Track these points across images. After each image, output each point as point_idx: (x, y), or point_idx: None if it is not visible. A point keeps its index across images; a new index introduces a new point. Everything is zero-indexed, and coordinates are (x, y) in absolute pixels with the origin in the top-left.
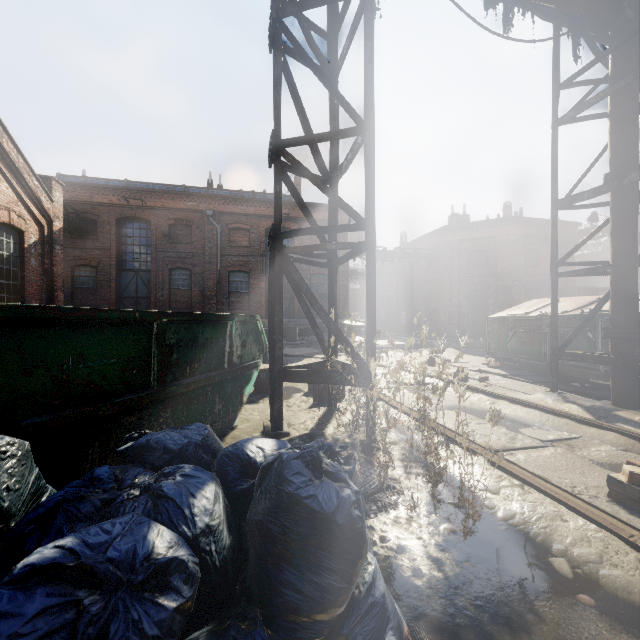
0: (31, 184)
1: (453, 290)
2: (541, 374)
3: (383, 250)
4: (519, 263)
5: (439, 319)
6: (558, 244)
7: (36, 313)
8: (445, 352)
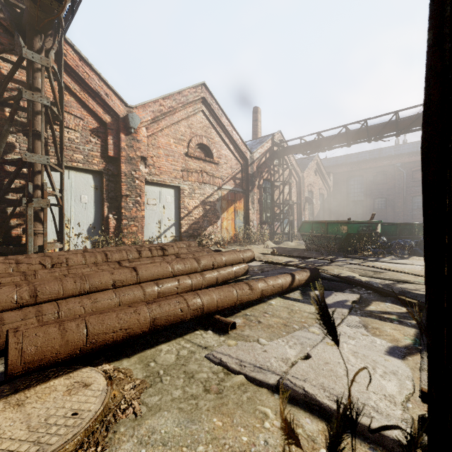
0: (326, 177)
1: None
2: None
3: None
4: None
5: None
6: None
7: (384, 223)
8: None
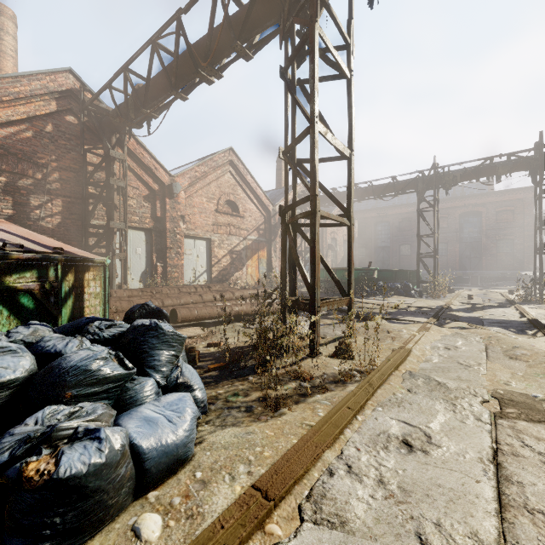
0: None
1: None
2: None
3: None
4: None
5: None
6: None
7: (382, 270)
8: None
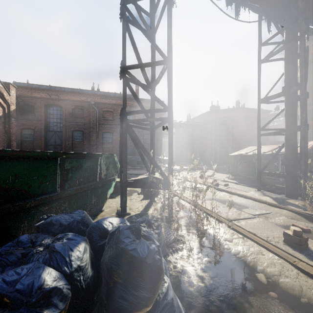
0: None
1: (212, 142)
2: (253, 182)
3: (179, 122)
4: (243, 129)
5: (206, 156)
6: (261, 120)
7: None
8: (208, 172)
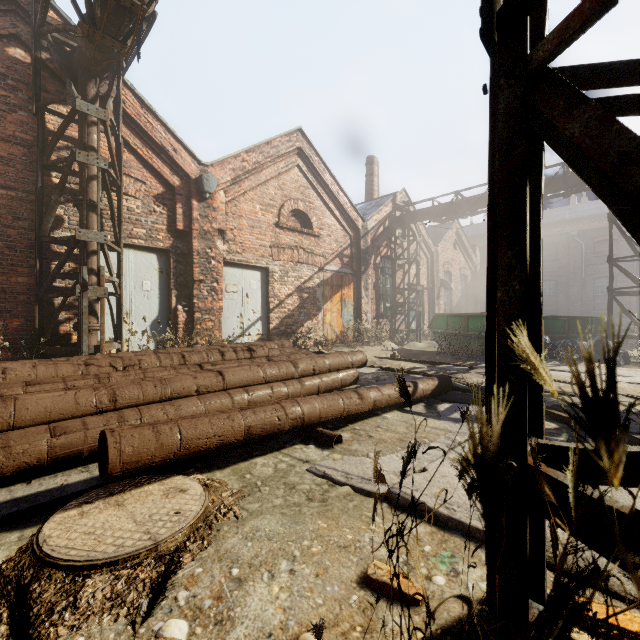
0: (470, 252)
1: None
2: None
3: None
4: None
5: None
6: None
7: (547, 317)
8: None
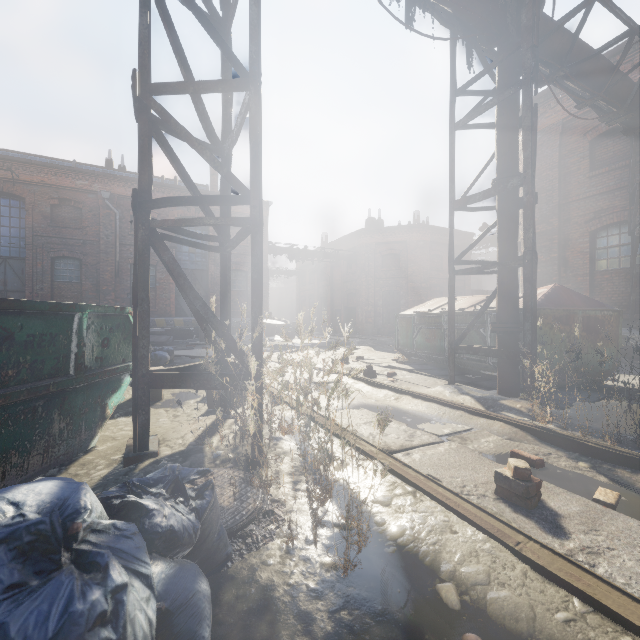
0: None
1: (370, 290)
2: (442, 368)
3: (304, 249)
4: (426, 267)
5: (357, 318)
6: (457, 251)
7: None
8: (360, 349)
